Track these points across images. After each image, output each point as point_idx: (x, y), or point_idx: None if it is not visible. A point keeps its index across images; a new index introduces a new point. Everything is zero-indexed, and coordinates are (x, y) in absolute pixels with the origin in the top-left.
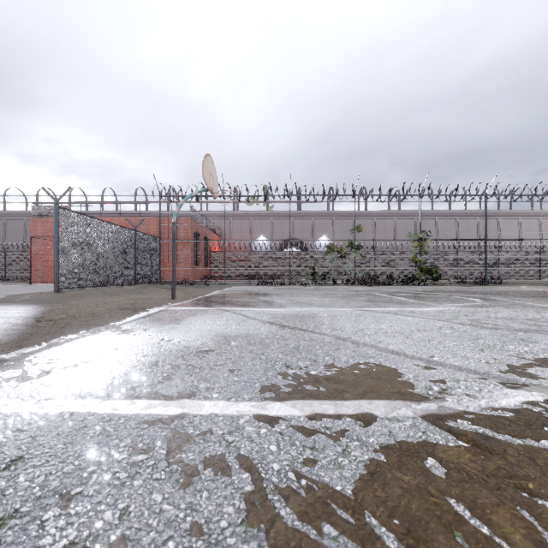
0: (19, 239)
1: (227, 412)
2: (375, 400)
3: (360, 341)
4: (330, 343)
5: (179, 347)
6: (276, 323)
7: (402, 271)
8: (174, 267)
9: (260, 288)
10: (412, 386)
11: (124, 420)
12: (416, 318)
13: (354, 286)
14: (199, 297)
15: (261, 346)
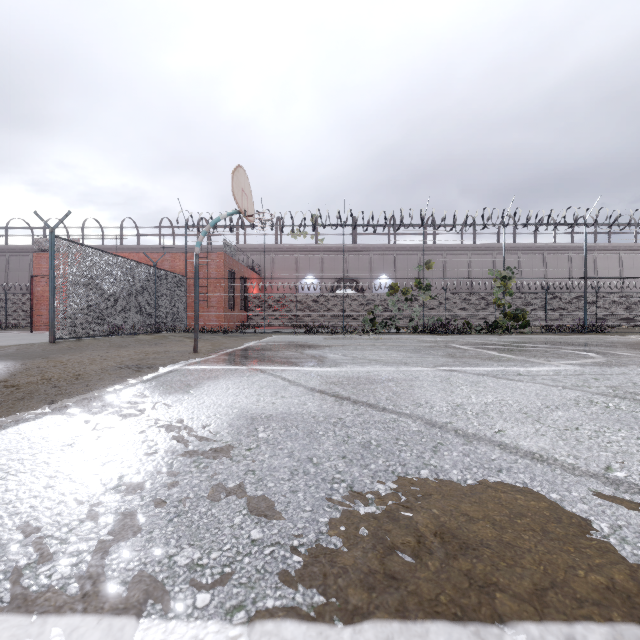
0: (23, 279)
1: None
2: (577, 625)
3: (469, 430)
4: (419, 435)
5: (173, 441)
6: (329, 392)
7: (478, 317)
8: (196, 312)
9: (308, 338)
10: (626, 562)
11: None
12: (529, 383)
13: (424, 335)
14: (230, 350)
15: (307, 441)
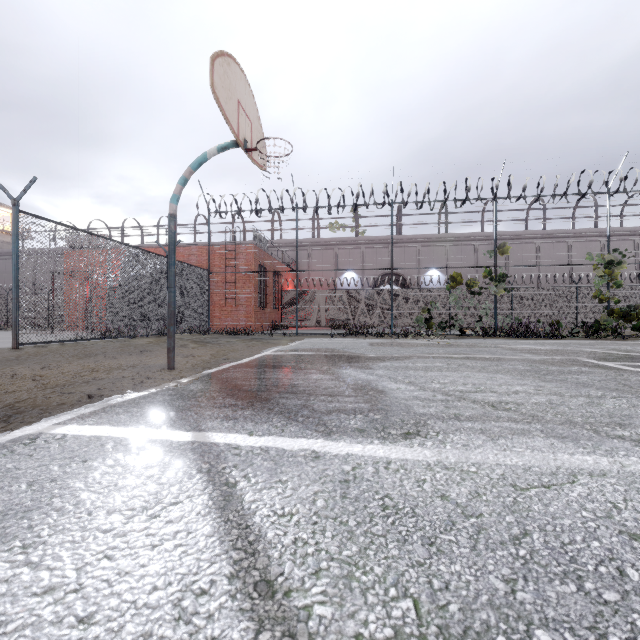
0: None
1: None
2: None
3: None
4: None
5: None
6: None
7: (554, 316)
8: (171, 306)
9: (347, 344)
10: None
11: None
12: None
13: (503, 340)
14: (225, 366)
15: None
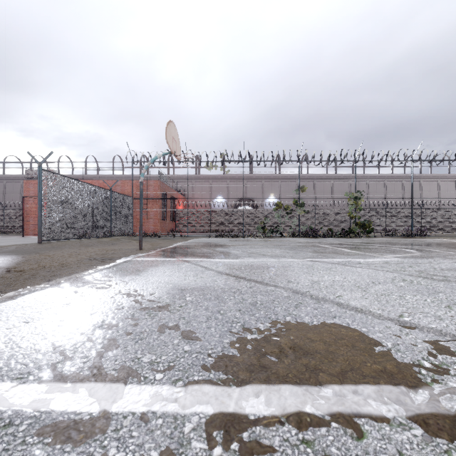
0: (16, 198)
1: (169, 408)
2: (360, 386)
3: (319, 295)
4: (288, 298)
5: (132, 302)
6: (232, 274)
7: (338, 226)
8: (141, 221)
9: (218, 240)
10: (396, 360)
11: (26, 426)
12: (365, 269)
13: (299, 238)
14: (164, 248)
15: (217, 302)
